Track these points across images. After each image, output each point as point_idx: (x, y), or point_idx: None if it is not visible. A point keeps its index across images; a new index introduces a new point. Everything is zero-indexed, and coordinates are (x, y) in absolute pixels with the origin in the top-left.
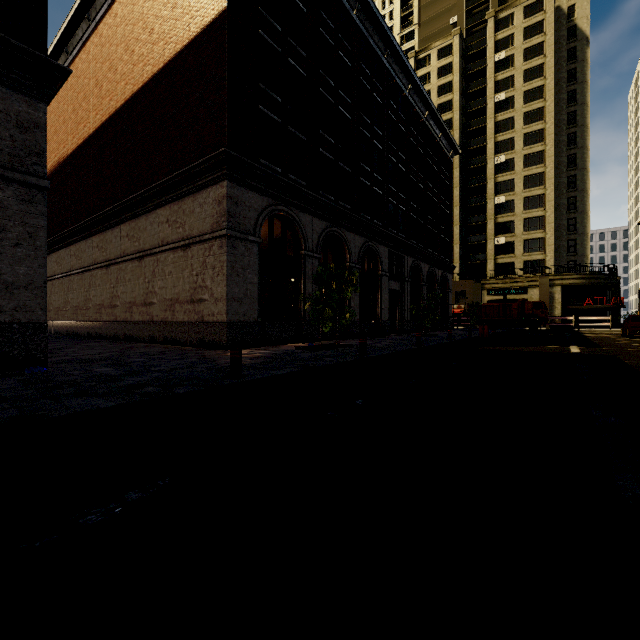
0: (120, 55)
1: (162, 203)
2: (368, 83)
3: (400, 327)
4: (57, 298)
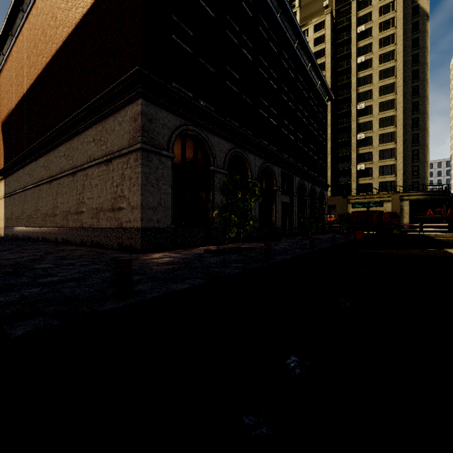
0: (59, 4)
1: (89, 125)
2: (265, 33)
3: (290, 232)
4: (17, 209)
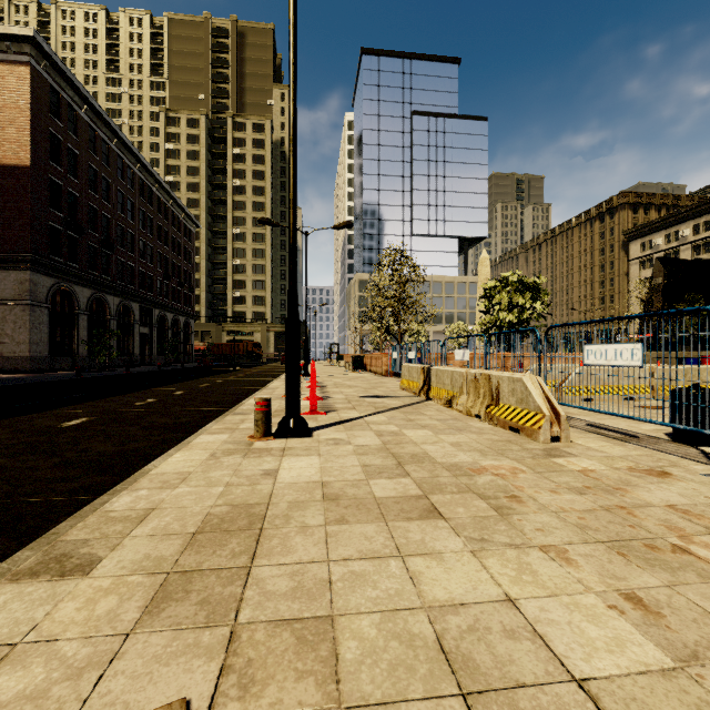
0: None
1: None
2: (124, 189)
3: (149, 361)
4: None
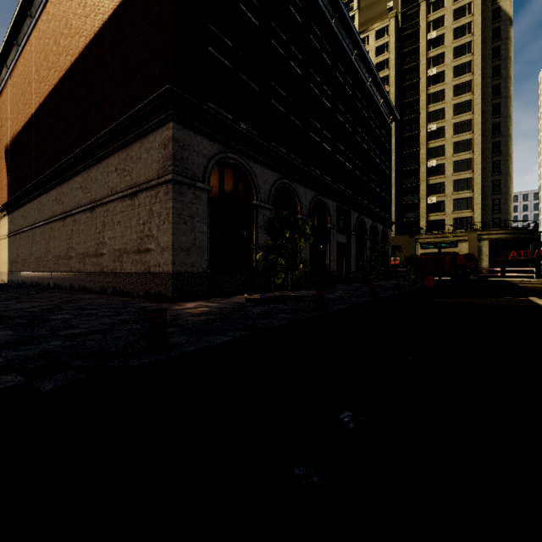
0: (74, 9)
1: (111, 152)
2: (318, 43)
3: (346, 277)
4: (23, 250)
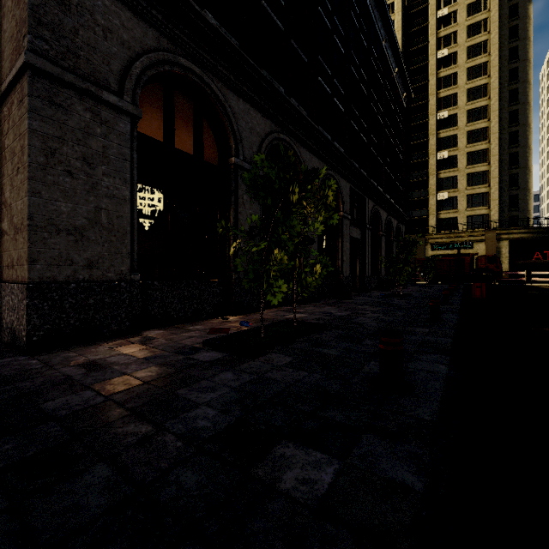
0: None
1: None
2: None
3: (360, 284)
4: None
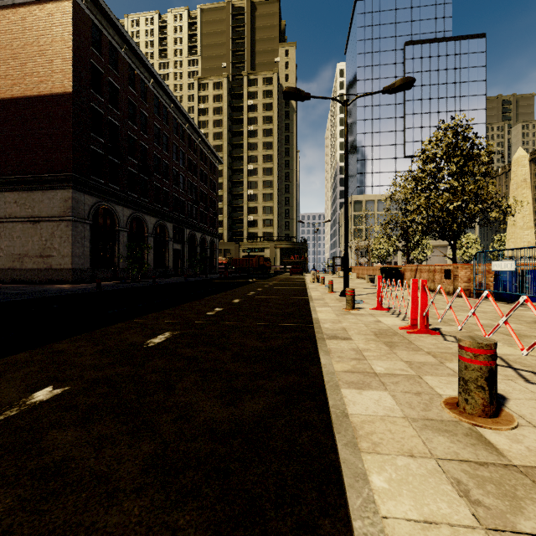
0: None
1: (10, 189)
2: (159, 125)
3: (181, 272)
4: None
